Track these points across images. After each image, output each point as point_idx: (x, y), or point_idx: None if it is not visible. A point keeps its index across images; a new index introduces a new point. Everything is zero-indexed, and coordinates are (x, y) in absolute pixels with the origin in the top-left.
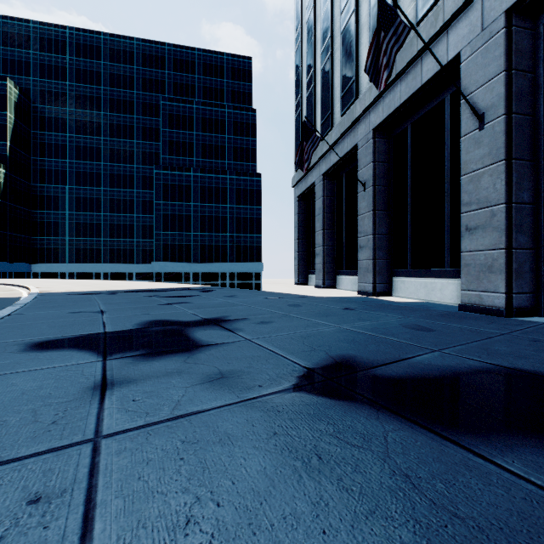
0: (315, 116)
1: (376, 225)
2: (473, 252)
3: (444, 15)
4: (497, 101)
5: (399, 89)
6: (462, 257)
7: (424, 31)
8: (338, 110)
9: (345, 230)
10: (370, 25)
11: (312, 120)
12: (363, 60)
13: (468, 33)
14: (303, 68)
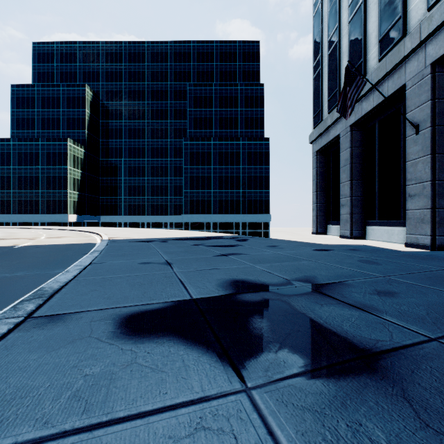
0: (340, 70)
1: (435, 170)
2: None
3: None
4: None
5: None
6: None
7: None
8: (374, 55)
9: (378, 180)
10: None
11: (336, 74)
12: None
13: None
14: (324, 28)
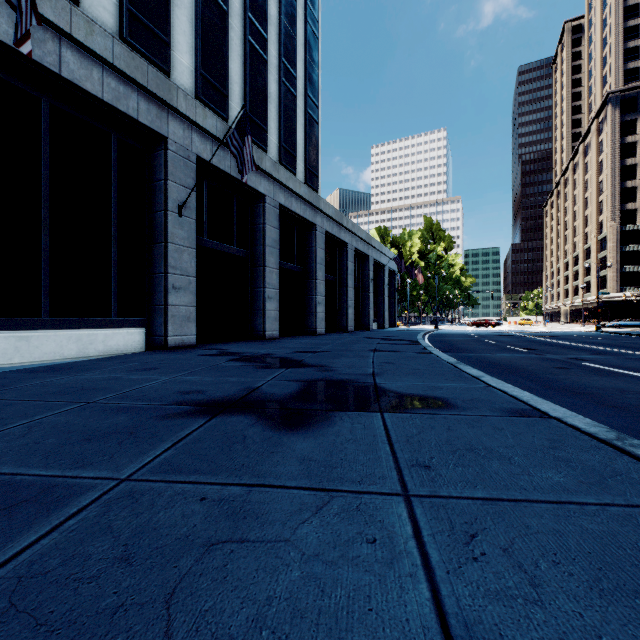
0: None
1: None
2: None
3: None
4: None
5: None
6: None
7: None
8: None
9: None
10: None
11: None
12: None
13: None
14: None
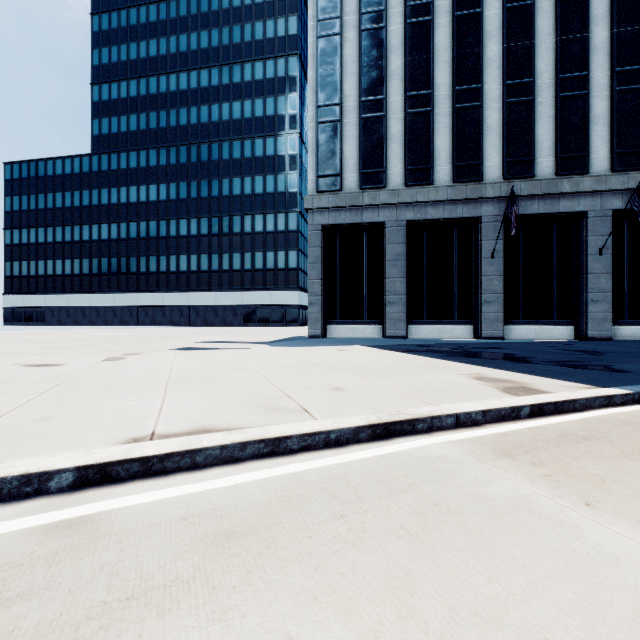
0: (387, 152)
1: (503, 287)
2: (596, 312)
3: (584, 187)
4: (608, 247)
5: (538, 203)
6: (589, 315)
7: (568, 184)
8: (445, 172)
9: (426, 283)
10: (505, 136)
11: (382, 152)
12: (490, 155)
13: (593, 205)
14: (347, 75)
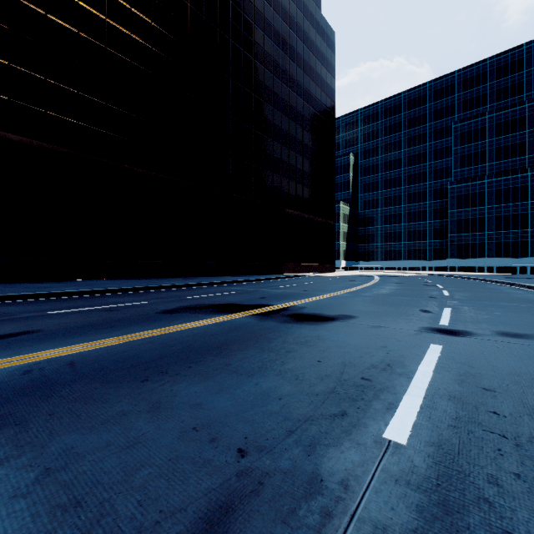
0: None
1: None
2: None
3: None
4: None
5: None
6: None
7: None
8: None
9: None
10: None
11: None
12: None
13: None
14: None
